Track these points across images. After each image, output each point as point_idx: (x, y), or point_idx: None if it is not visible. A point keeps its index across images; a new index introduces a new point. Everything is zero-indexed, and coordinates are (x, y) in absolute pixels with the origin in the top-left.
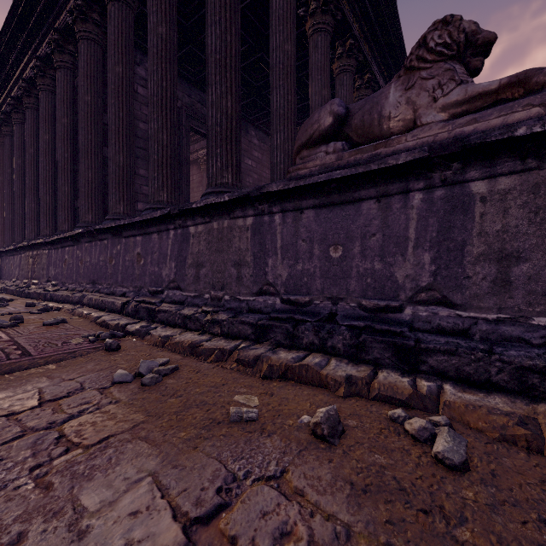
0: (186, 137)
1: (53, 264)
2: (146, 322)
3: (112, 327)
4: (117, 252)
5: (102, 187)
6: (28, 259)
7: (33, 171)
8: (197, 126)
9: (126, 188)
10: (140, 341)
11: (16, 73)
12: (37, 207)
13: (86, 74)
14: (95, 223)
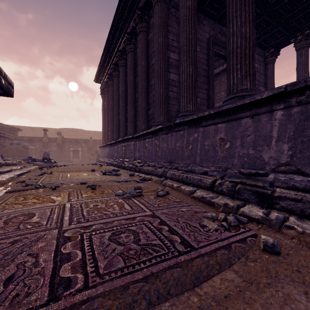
0: (211, 59)
1: (137, 150)
2: (257, 205)
3: (219, 206)
4: (194, 139)
5: (167, 98)
6: (122, 147)
7: (123, 100)
8: (218, 50)
9: (193, 91)
10: (281, 236)
11: (115, 51)
12: (124, 119)
13: (159, 25)
14: (164, 122)
